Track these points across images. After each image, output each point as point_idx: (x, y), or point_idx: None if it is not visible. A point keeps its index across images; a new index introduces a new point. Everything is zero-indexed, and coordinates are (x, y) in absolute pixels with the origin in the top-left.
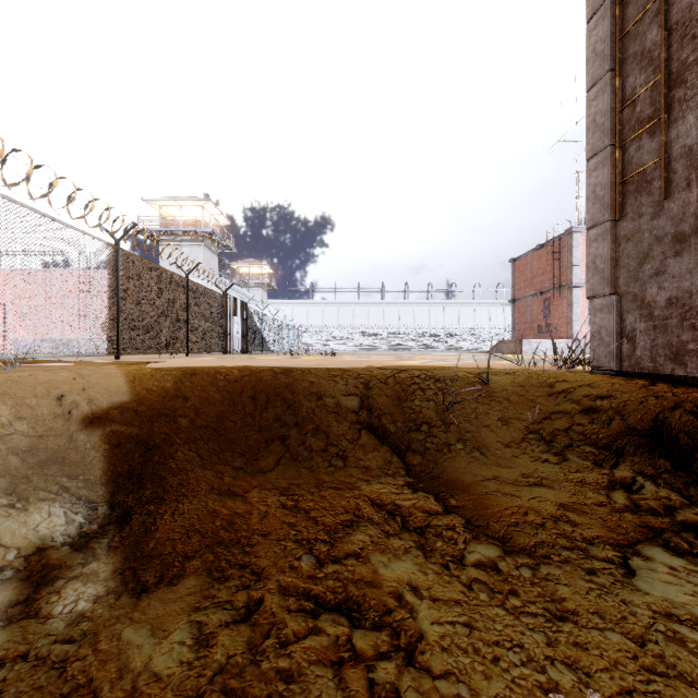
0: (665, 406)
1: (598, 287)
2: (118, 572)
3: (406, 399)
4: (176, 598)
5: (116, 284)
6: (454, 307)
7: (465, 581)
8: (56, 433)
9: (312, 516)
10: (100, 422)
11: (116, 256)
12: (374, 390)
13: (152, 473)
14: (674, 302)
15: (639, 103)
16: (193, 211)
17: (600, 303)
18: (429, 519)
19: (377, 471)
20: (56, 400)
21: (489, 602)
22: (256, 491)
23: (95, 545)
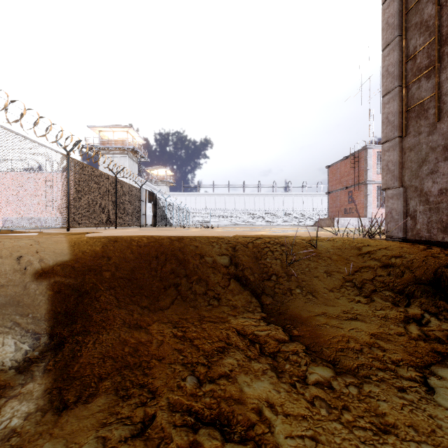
0: (442, 263)
1: (390, 182)
2: (47, 391)
3: (261, 258)
4: (88, 415)
5: (67, 180)
6: (290, 196)
7: (308, 398)
8: (14, 283)
9: (195, 344)
10: (47, 275)
11: (67, 162)
12: (239, 252)
13: (82, 312)
14: (444, 192)
15: (419, 56)
16: (121, 134)
17: (391, 193)
18: (279, 346)
19: (242, 309)
20: (16, 260)
21: (328, 417)
22: (156, 324)
23: (34, 369)
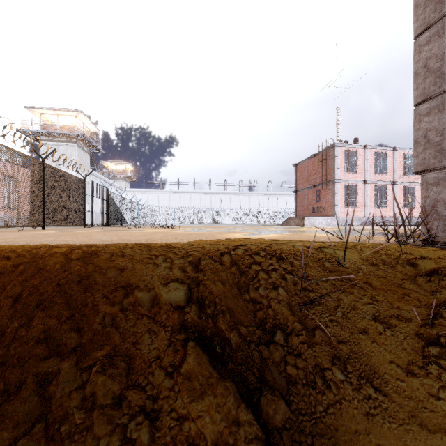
0: None
1: (432, 160)
2: None
3: (247, 289)
4: None
5: None
6: (255, 196)
7: None
8: None
9: None
10: None
11: None
12: (206, 277)
13: None
14: None
15: None
16: (69, 119)
17: (435, 177)
18: None
19: None
20: None
21: None
22: None
23: None
